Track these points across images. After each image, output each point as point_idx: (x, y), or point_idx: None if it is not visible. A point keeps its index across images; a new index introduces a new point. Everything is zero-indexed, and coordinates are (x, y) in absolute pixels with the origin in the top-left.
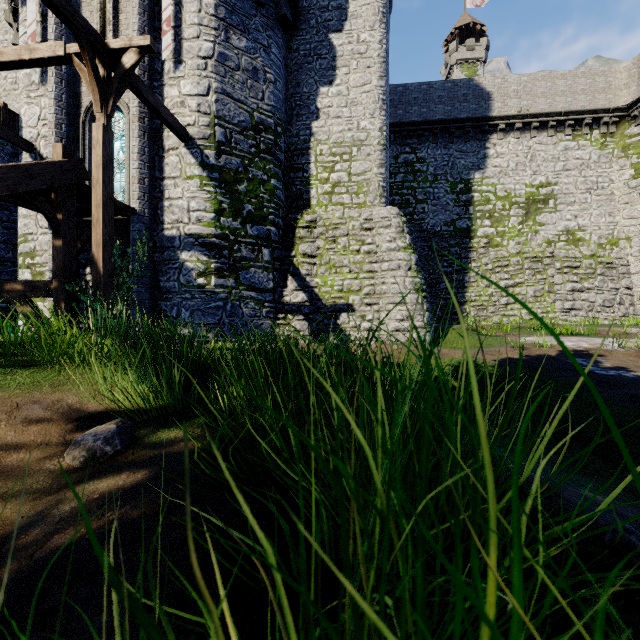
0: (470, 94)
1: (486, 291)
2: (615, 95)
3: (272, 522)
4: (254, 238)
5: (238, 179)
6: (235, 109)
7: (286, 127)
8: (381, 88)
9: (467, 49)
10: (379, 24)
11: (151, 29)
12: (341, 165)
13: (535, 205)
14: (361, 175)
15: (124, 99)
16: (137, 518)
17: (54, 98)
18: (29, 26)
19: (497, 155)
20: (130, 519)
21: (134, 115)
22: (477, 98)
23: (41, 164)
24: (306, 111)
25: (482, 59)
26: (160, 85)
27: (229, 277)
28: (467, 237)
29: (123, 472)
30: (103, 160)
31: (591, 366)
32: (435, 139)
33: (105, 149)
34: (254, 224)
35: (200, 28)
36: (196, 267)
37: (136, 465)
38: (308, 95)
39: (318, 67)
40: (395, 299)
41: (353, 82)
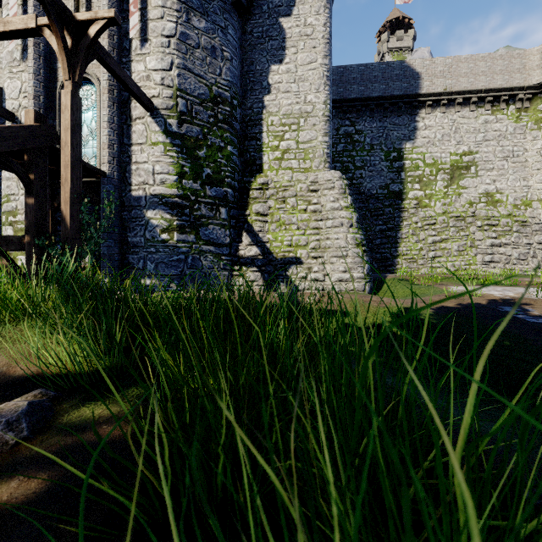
0: (402, 74)
1: (416, 246)
2: (529, 75)
3: None
4: (212, 198)
5: (198, 145)
6: (195, 83)
7: (241, 100)
8: (325, 66)
9: (397, 39)
10: (323, 9)
11: (120, 10)
12: (290, 134)
13: (459, 171)
14: (308, 143)
15: (96, 74)
16: None
17: (33, 72)
18: (11, 8)
19: (425, 127)
20: None
21: (104, 87)
22: (408, 78)
23: (13, 127)
24: (259, 86)
25: (410, 48)
26: (128, 61)
27: (190, 233)
28: (399, 199)
29: (16, 476)
30: (71, 124)
31: (521, 314)
32: (371, 113)
33: (73, 114)
34: (212, 186)
35: (164, 10)
36: (160, 224)
37: (37, 463)
38: (261, 72)
39: (269, 47)
40: (338, 253)
41: (300, 61)
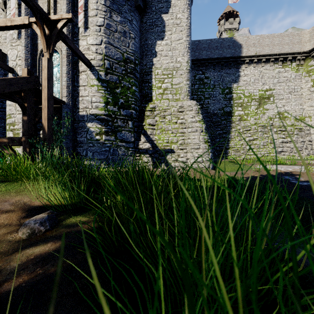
0: (231, 45)
1: (239, 142)
2: (303, 45)
3: (131, 278)
4: (124, 116)
5: (116, 86)
6: (115, 51)
7: (140, 61)
8: (187, 41)
9: (229, 23)
10: (186, 9)
11: (73, 11)
12: (167, 80)
13: (263, 100)
14: (177, 85)
15: (59, 46)
16: (53, 273)
17: (24, 46)
18: (12, 10)
19: (245, 75)
20: (49, 273)
21: (64, 54)
22: (235, 47)
23: (16, 78)
24: (150, 53)
25: (237, 28)
26: (77, 39)
27: (112, 135)
28: (230, 116)
29: (49, 242)
30: (48, 76)
31: (294, 180)
32: (214, 67)
33: (49, 71)
34: (124, 109)
35: (97, 11)
36: (95, 130)
37: (56, 238)
38: (151, 45)
39: (156, 31)
40: (194, 146)
41: (173, 38)
